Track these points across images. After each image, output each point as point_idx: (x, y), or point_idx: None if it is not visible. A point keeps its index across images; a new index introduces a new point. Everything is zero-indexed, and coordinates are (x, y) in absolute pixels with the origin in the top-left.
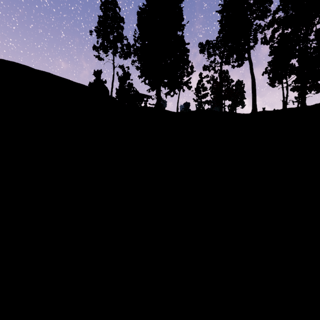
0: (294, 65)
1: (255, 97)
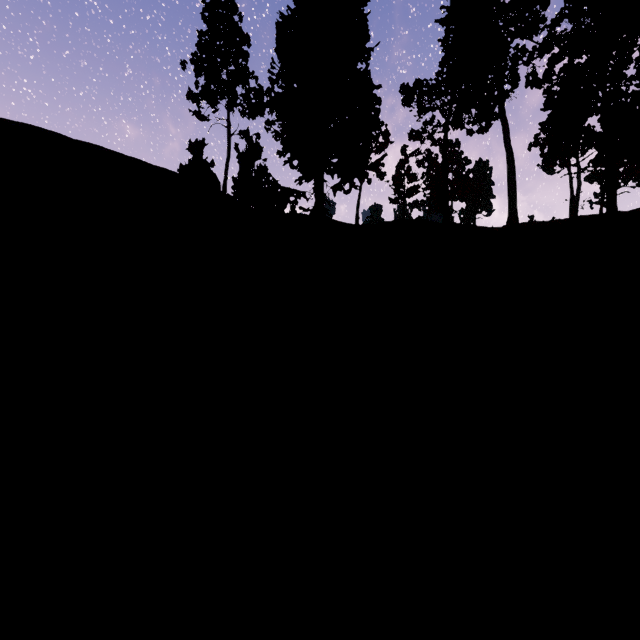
0: (593, 130)
1: (515, 195)
